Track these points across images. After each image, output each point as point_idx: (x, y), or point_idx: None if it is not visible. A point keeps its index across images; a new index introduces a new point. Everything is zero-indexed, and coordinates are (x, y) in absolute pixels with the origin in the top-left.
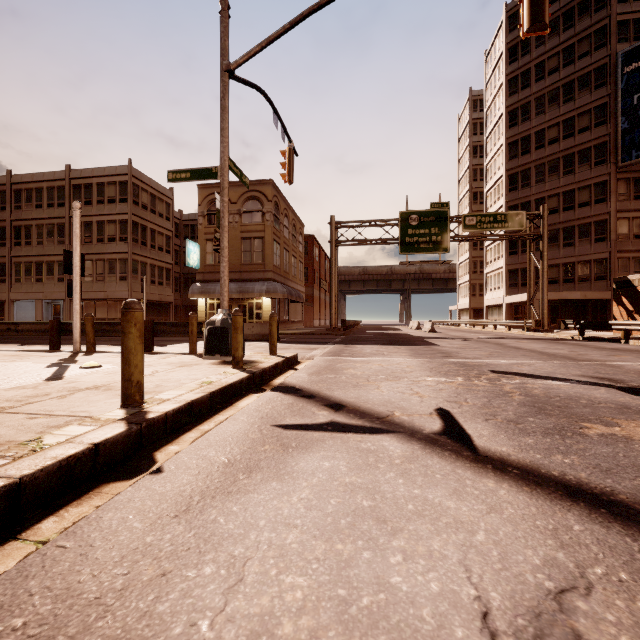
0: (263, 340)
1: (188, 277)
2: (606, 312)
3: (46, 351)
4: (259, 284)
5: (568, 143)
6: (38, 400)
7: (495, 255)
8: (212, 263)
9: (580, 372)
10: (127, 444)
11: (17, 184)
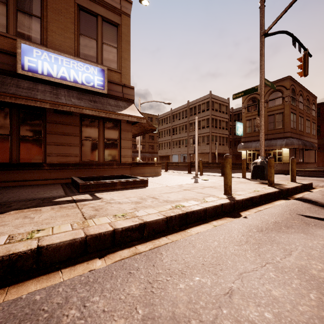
0: (283, 173)
1: (236, 140)
2: None
3: (187, 173)
4: (280, 140)
5: None
6: (196, 188)
7: None
8: (249, 132)
9: None
10: (230, 207)
11: (173, 113)
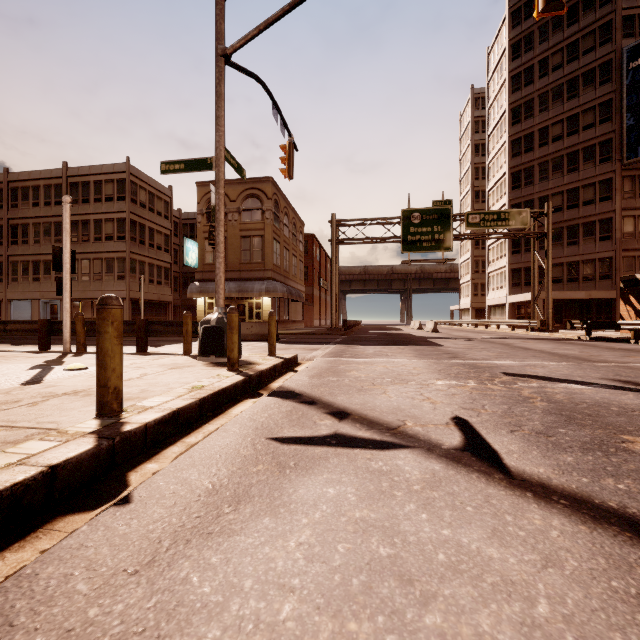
0: (262, 340)
1: (187, 276)
2: (611, 312)
3: (35, 352)
4: (259, 283)
5: (572, 140)
6: (5, 408)
7: (497, 254)
8: (211, 262)
9: (599, 374)
10: (95, 463)
11: (14, 182)
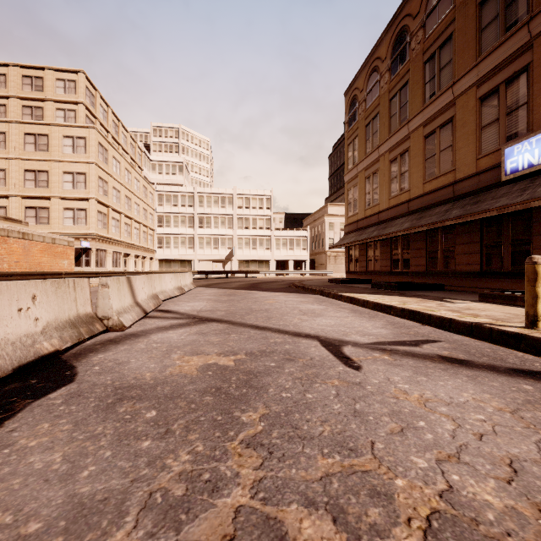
0: None
1: None
2: None
3: None
4: None
5: None
6: None
7: None
8: None
9: None
10: (464, 327)
11: None
